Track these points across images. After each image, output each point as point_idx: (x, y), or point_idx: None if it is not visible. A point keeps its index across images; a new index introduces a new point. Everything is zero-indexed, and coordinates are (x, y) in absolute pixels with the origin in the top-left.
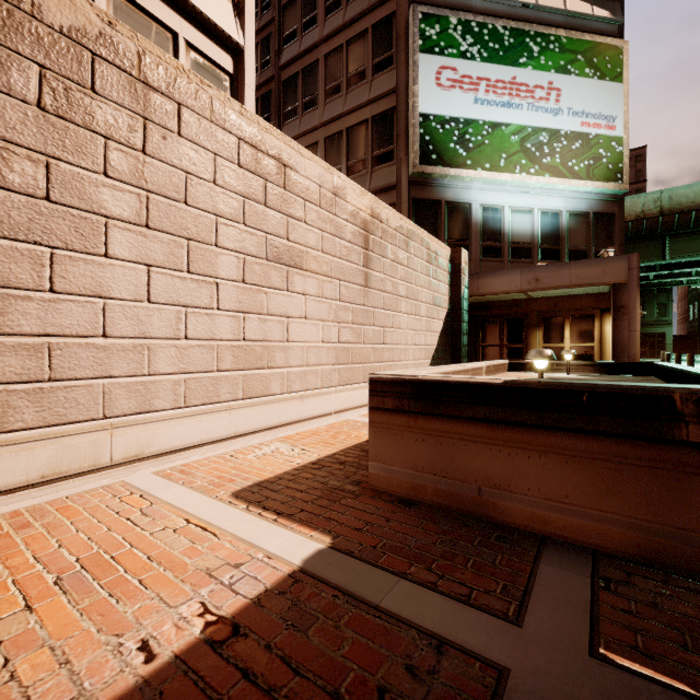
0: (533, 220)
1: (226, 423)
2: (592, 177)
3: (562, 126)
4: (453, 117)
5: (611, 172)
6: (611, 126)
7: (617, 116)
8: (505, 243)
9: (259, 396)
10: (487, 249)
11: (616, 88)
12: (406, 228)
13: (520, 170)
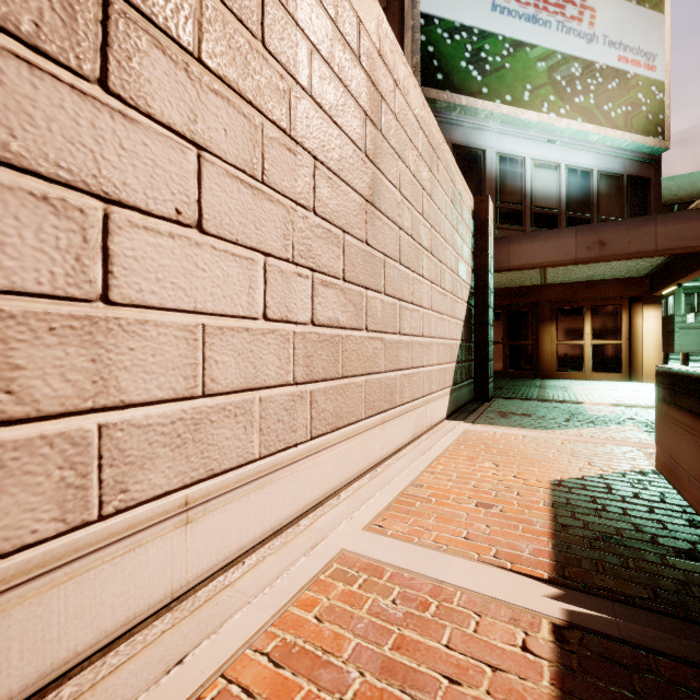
0: (559, 179)
1: None
2: (630, 128)
3: (597, 57)
4: (464, 25)
5: (651, 124)
6: (651, 66)
7: (657, 54)
8: (527, 206)
9: None
10: (504, 214)
11: (656, 18)
12: (429, 126)
13: (547, 108)
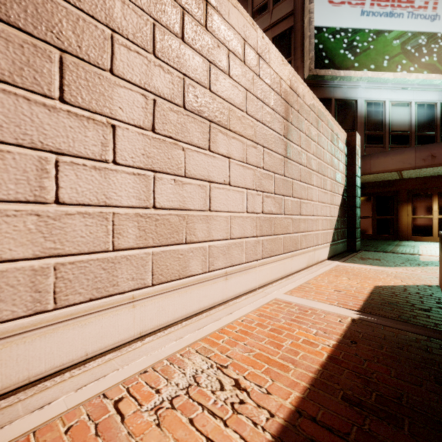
0: (410, 111)
1: (128, 321)
2: None
3: (439, 29)
4: (342, 28)
5: None
6: None
7: None
8: (386, 131)
9: (175, 279)
10: (370, 137)
11: None
12: (316, 107)
13: (401, 68)
